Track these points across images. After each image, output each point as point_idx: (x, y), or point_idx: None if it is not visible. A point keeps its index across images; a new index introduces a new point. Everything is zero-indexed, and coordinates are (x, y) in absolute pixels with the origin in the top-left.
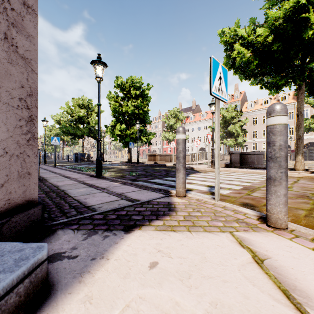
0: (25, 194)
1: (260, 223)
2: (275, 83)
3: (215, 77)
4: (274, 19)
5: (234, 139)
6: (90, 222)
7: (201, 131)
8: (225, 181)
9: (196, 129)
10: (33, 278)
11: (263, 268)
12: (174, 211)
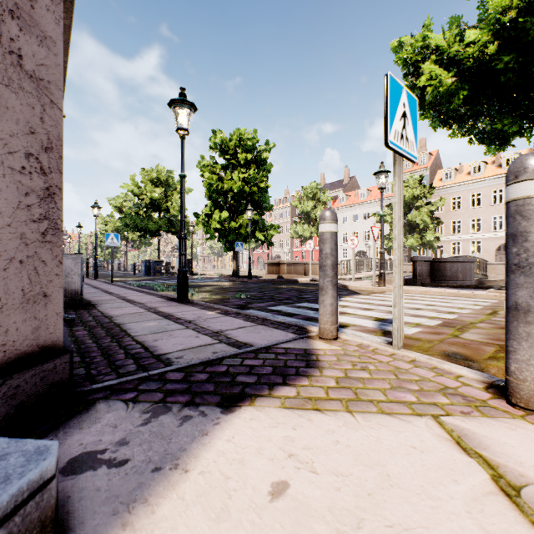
0: (37, 333)
1: (493, 399)
2: (498, 133)
3: (394, 113)
4: (499, 12)
5: (419, 236)
6: (159, 388)
7: (360, 222)
8: (408, 311)
9: (349, 219)
10: (17, 525)
11: (524, 510)
12: (317, 368)
